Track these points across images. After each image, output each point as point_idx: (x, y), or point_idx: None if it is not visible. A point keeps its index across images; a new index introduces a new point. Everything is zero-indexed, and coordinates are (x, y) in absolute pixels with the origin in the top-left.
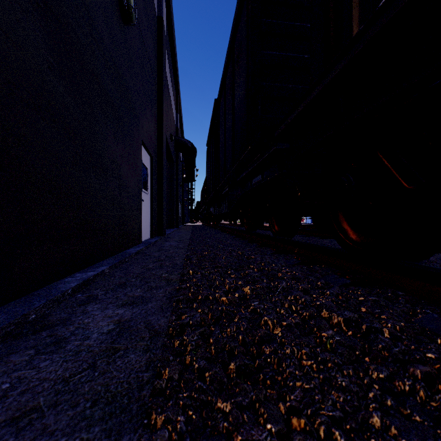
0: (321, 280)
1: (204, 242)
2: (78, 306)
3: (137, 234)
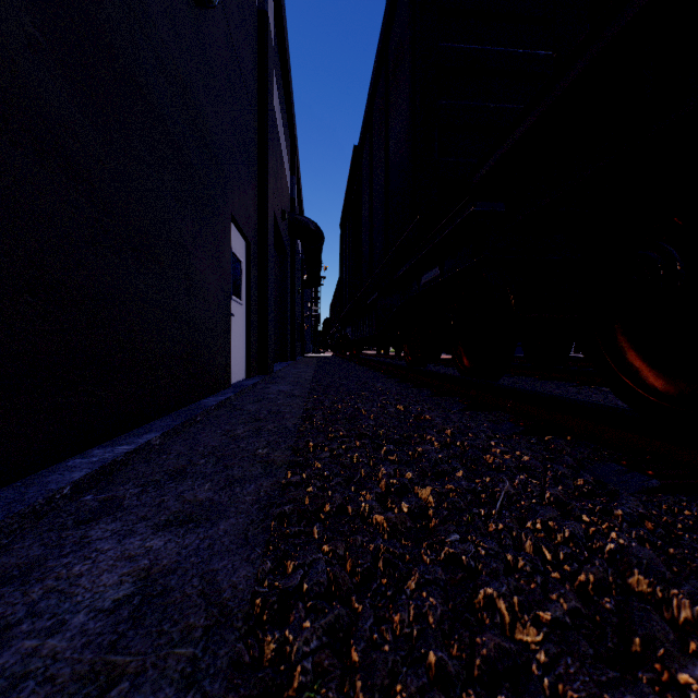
0: (586, 477)
1: (337, 387)
2: (76, 525)
3: (222, 372)
